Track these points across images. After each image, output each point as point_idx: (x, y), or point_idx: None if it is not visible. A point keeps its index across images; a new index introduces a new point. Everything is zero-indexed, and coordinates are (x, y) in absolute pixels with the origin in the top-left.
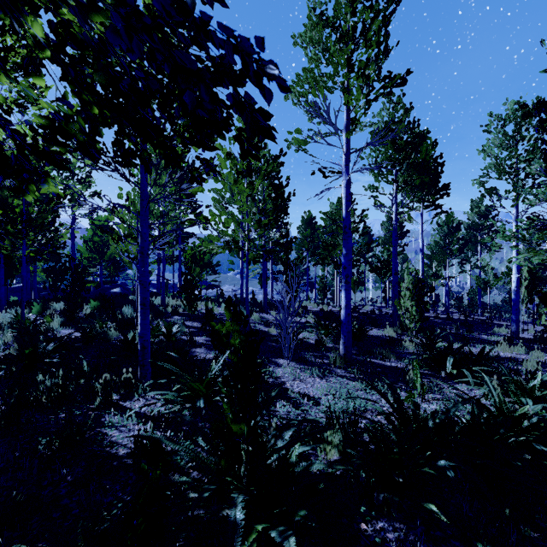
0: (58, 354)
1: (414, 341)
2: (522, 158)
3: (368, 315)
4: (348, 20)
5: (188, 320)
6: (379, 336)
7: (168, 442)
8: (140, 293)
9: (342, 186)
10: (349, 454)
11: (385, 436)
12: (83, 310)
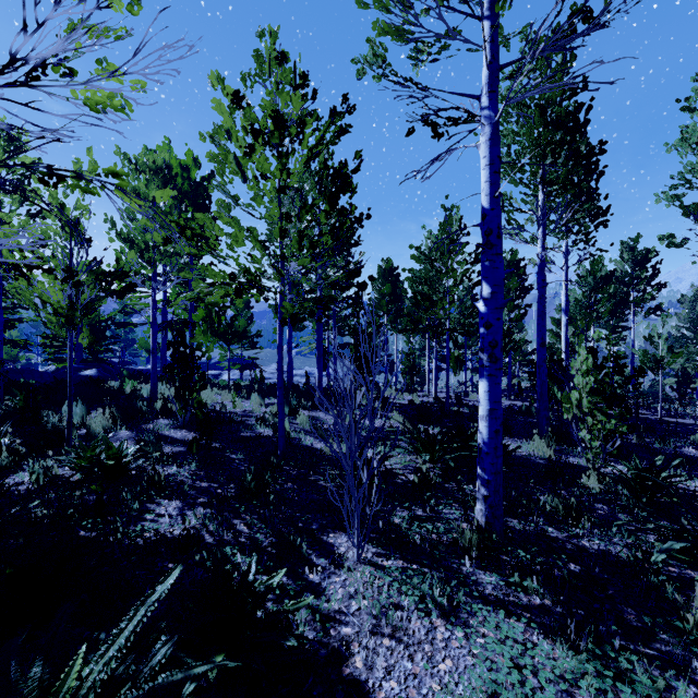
0: None
1: (600, 472)
2: None
3: None
4: None
5: (181, 426)
6: (523, 457)
7: None
8: None
9: (480, 142)
10: None
11: None
12: (3, 408)
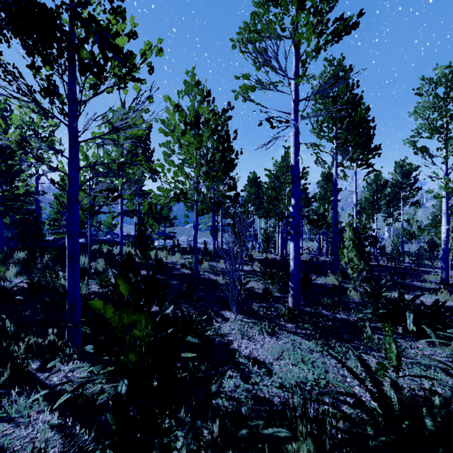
0: None
1: (357, 290)
2: None
3: (309, 263)
4: None
5: (141, 268)
6: (322, 284)
7: None
8: (67, 245)
9: (290, 135)
10: None
11: None
12: (44, 259)
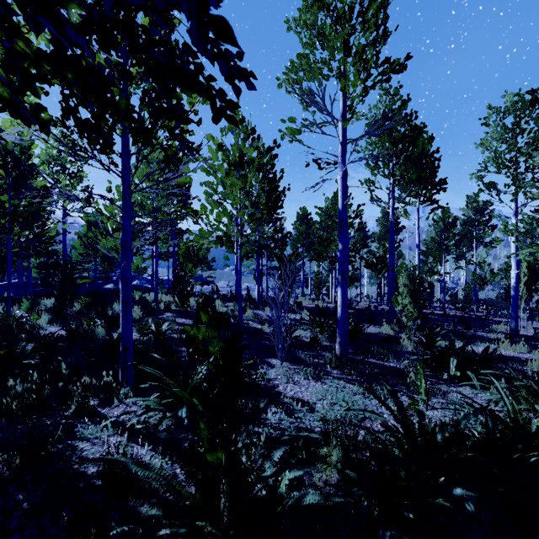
0: (37, 354)
1: (412, 339)
2: (524, 150)
3: (364, 312)
4: (344, 1)
5: (180, 317)
6: (375, 333)
7: (136, 467)
8: (122, 290)
9: (338, 178)
10: (347, 474)
11: (389, 456)
12: (73, 307)
